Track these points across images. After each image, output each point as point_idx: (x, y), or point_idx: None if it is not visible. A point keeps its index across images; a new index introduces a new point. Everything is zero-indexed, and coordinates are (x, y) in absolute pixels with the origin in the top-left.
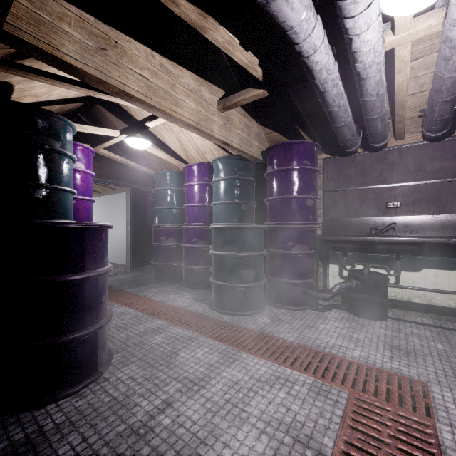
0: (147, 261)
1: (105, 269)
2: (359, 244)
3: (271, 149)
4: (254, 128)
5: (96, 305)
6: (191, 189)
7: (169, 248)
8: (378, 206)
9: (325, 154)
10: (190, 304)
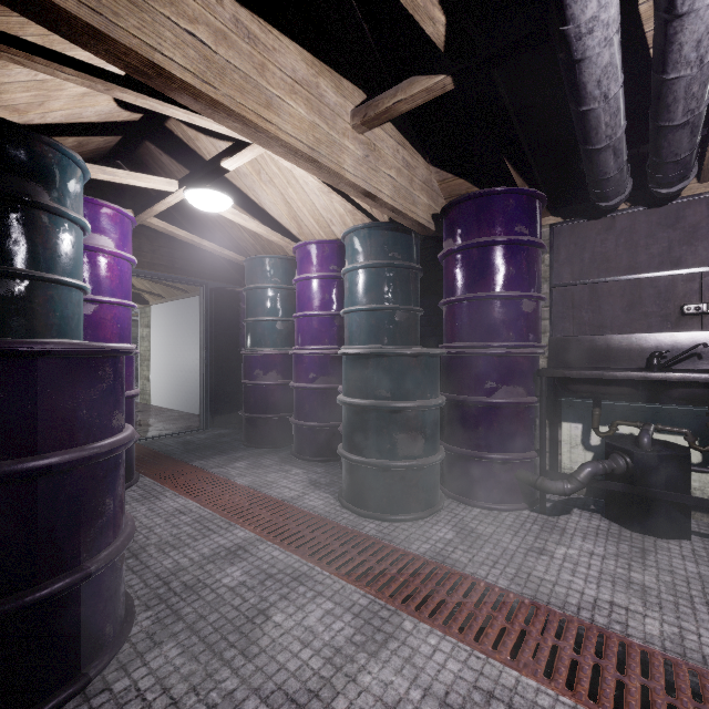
0: (235, 411)
1: (109, 443)
2: (631, 385)
3: (453, 206)
4: (419, 170)
5: (86, 522)
6: (306, 287)
7: (269, 389)
8: (664, 313)
9: (554, 216)
10: (302, 494)
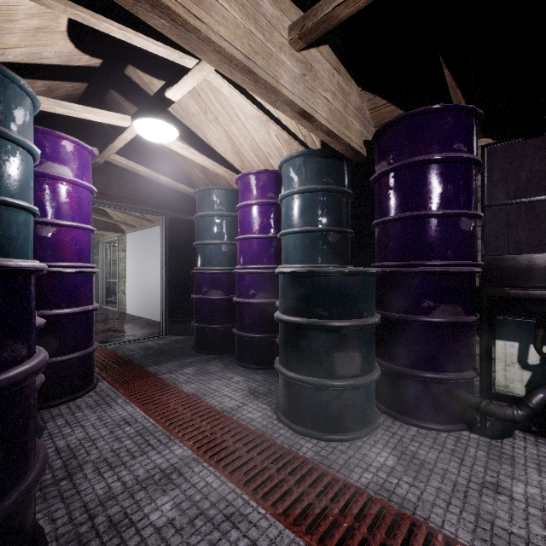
0: (189, 320)
1: None
2: None
3: (387, 129)
4: (352, 97)
5: None
6: (247, 212)
7: (215, 303)
8: None
9: (485, 138)
10: (242, 404)
